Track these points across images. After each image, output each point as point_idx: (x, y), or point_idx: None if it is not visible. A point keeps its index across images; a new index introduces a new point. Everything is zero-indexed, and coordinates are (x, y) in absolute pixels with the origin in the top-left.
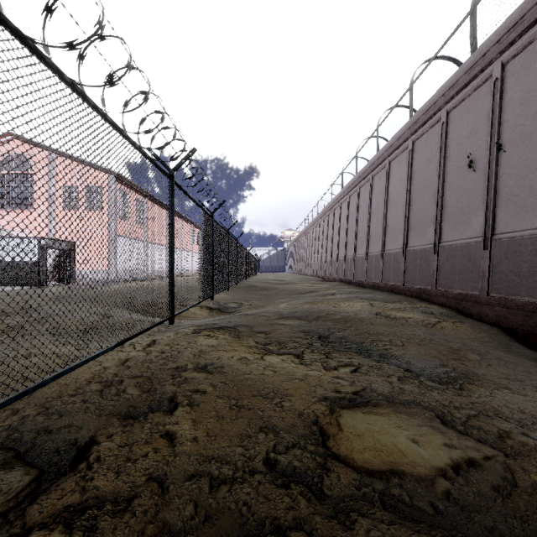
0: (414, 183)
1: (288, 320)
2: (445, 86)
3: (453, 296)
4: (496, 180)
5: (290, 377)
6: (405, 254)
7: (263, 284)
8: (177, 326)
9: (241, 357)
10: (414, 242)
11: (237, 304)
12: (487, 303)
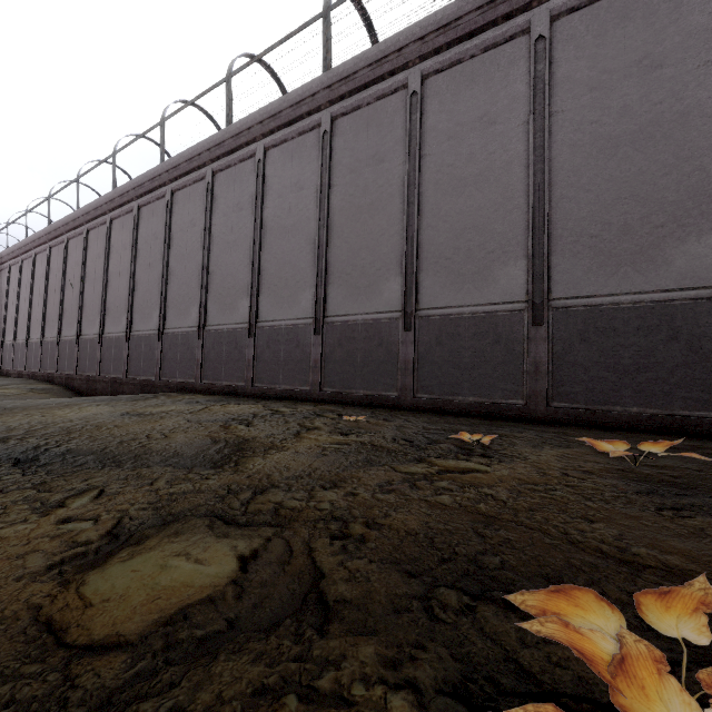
0: (51, 283)
1: None
2: (64, 220)
3: (64, 377)
4: (83, 301)
5: None
6: (43, 344)
7: None
8: None
9: None
10: (49, 335)
11: None
12: (76, 379)
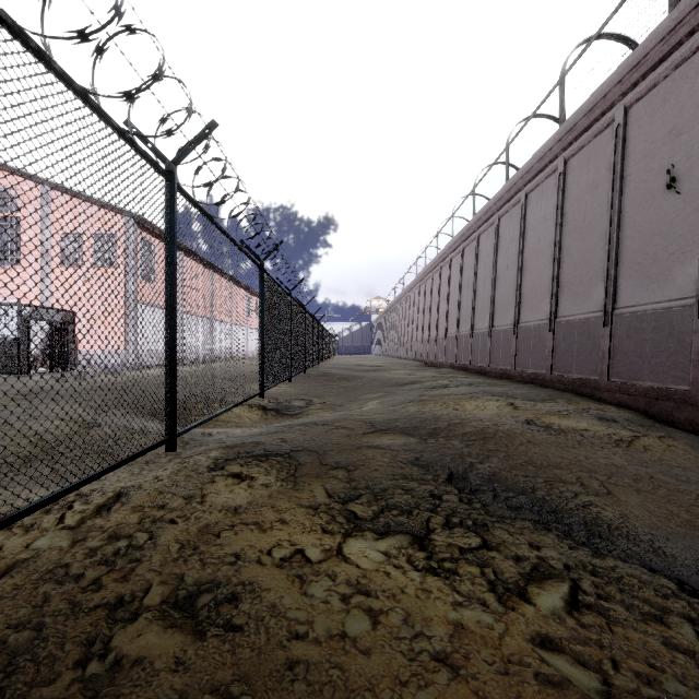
0: (568, 221)
1: (385, 438)
2: (625, 66)
3: (640, 392)
4: None
5: (420, 653)
6: (554, 328)
7: (343, 372)
8: (197, 446)
9: (291, 550)
10: (569, 310)
11: (303, 401)
12: None
